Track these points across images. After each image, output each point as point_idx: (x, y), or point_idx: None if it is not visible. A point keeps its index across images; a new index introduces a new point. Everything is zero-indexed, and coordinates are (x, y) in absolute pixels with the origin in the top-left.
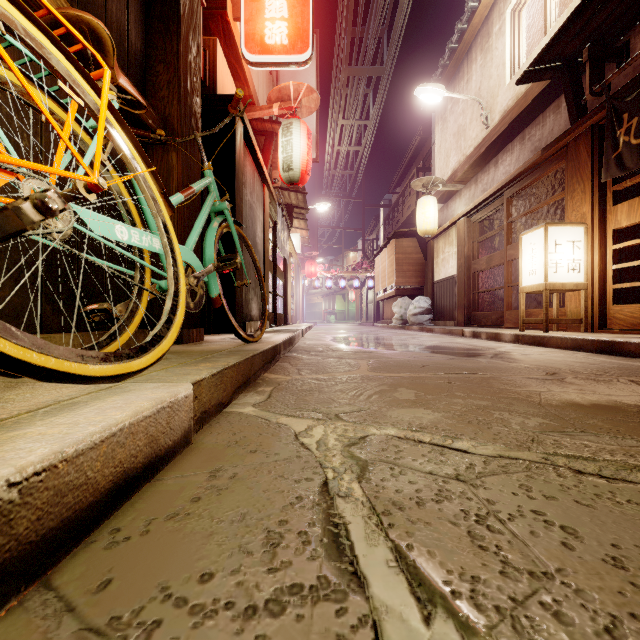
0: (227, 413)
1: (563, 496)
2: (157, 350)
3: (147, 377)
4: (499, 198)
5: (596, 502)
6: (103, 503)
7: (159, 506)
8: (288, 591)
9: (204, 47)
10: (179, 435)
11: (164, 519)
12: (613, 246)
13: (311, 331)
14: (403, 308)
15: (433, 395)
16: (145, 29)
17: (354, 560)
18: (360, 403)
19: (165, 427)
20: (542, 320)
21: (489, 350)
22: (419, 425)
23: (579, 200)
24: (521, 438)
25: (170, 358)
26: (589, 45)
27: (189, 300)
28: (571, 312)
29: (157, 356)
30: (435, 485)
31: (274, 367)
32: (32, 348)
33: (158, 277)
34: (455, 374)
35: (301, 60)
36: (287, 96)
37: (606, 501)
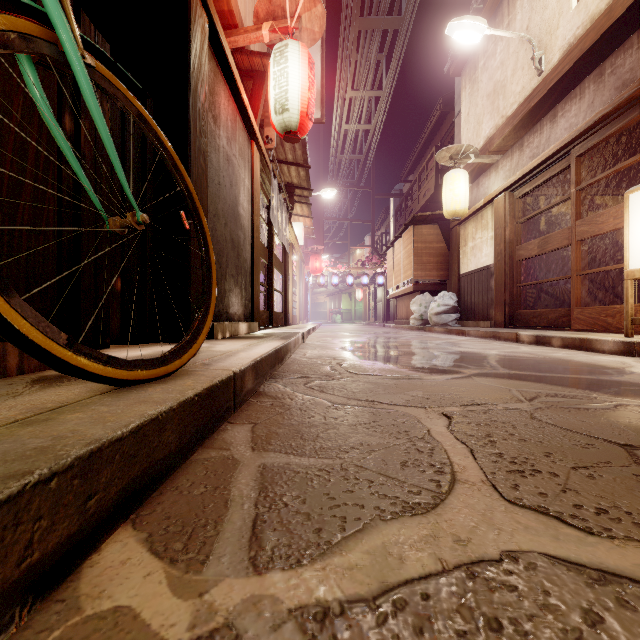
0: None
1: None
2: None
3: None
4: (560, 160)
5: None
6: None
7: None
8: None
9: None
10: None
11: None
12: None
13: (315, 333)
14: (423, 306)
15: None
16: None
17: None
18: None
19: None
20: None
21: (627, 373)
22: None
23: None
24: None
25: None
26: None
27: None
28: None
29: None
30: None
31: (195, 459)
32: None
33: None
34: None
35: None
36: (281, 10)
37: None
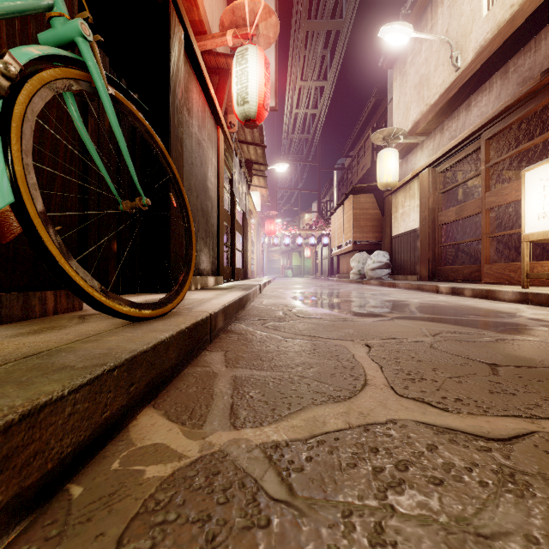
0: None
1: None
2: None
3: None
4: (473, 142)
5: None
6: None
7: None
8: None
9: None
10: None
11: None
12: None
13: (270, 285)
14: (361, 263)
15: None
16: None
17: None
18: None
19: None
20: None
21: (516, 316)
22: None
23: None
24: None
25: None
26: None
27: None
28: None
29: None
30: None
31: (187, 372)
32: None
33: None
34: None
35: None
36: (242, 20)
37: None
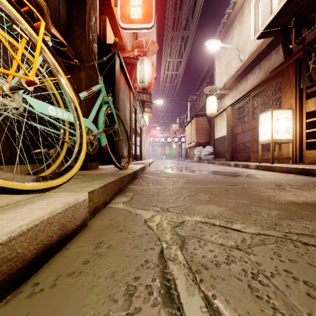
0: (108, 207)
1: (300, 260)
2: (68, 174)
3: (64, 189)
4: (248, 97)
5: None
6: (29, 267)
7: (64, 267)
8: None
9: (99, 20)
10: (80, 222)
11: (66, 276)
12: (306, 120)
13: (153, 163)
14: (199, 152)
15: (218, 197)
16: (68, 8)
17: (180, 306)
18: (179, 202)
19: (71, 218)
20: (270, 158)
21: (244, 173)
22: (212, 215)
23: (289, 97)
24: (269, 222)
25: (79, 178)
26: (294, 19)
27: (89, 147)
28: (285, 154)
29: (68, 177)
30: (225, 252)
31: (134, 182)
32: None
33: (75, 136)
34: (228, 186)
35: (148, 26)
36: (141, 45)
37: None
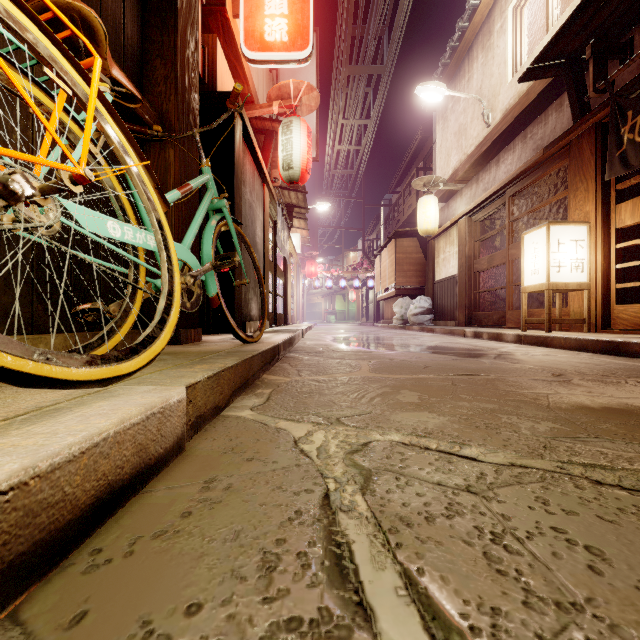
0: (224, 417)
1: (584, 510)
2: (149, 352)
3: (139, 380)
4: (501, 197)
5: (620, 517)
6: (83, 520)
7: (146, 522)
8: (285, 626)
9: (203, 44)
10: (171, 442)
11: (151, 537)
12: (617, 245)
13: (311, 331)
14: (404, 308)
15: (437, 398)
16: (142, 23)
17: (359, 587)
18: (362, 406)
19: (155, 434)
20: (545, 320)
21: (492, 350)
22: (424, 430)
23: (582, 199)
24: (532, 444)
25: (166, 359)
26: (592, 42)
27: (185, 299)
28: (574, 312)
29: (149, 358)
30: (445, 498)
31: (273, 368)
32: (7, 351)
33: (155, 276)
34: (459, 375)
35: (301, 57)
36: (287, 94)
37: (631, 516)
